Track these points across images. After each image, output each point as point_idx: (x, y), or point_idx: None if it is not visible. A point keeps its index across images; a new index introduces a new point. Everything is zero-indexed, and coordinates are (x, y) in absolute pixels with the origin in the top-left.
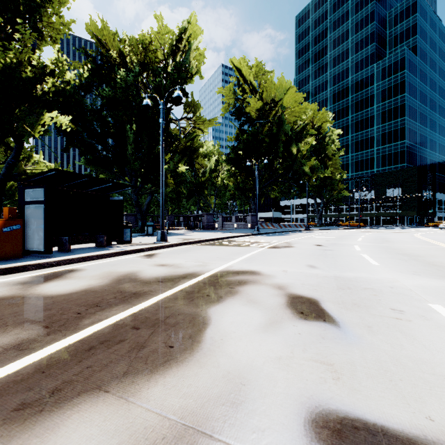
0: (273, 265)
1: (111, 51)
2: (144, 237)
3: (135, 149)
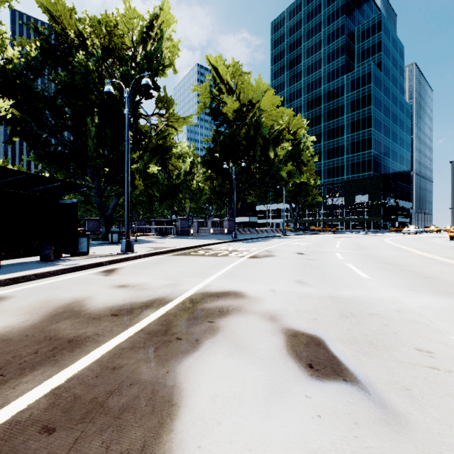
0: (258, 281)
1: (68, 30)
2: (107, 246)
3: (99, 146)
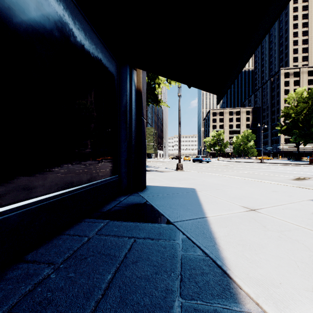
0: None
1: None
2: None
3: None
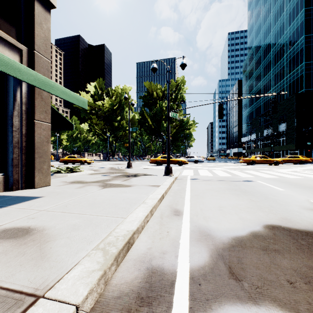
0: None
1: None
2: None
3: None
